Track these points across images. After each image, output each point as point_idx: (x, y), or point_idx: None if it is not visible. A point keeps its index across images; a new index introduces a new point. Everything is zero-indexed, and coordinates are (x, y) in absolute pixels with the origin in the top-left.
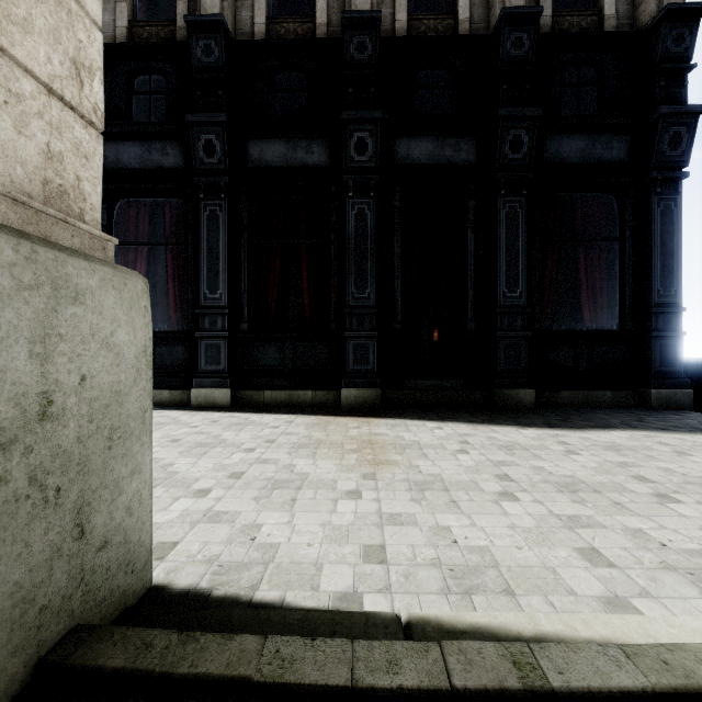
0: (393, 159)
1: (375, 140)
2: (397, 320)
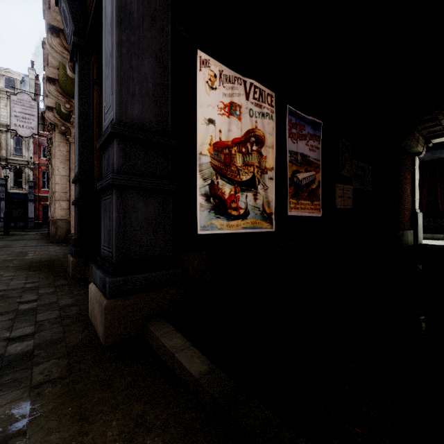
0: None
1: None
2: None
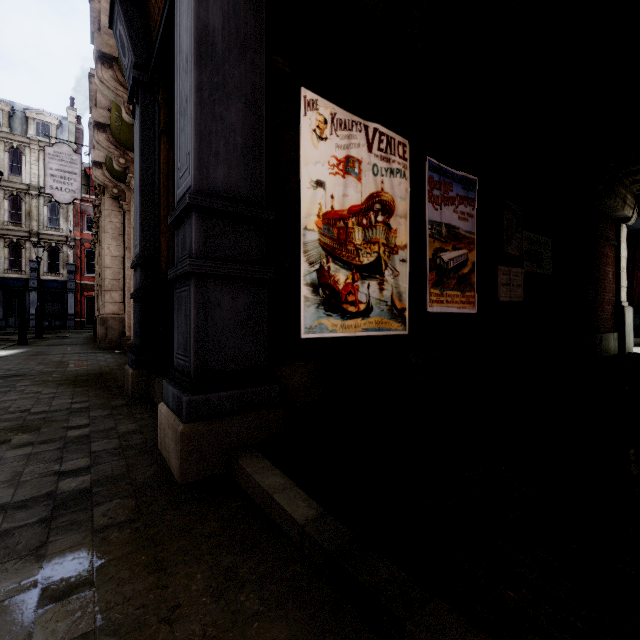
0: None
1: None
2: None
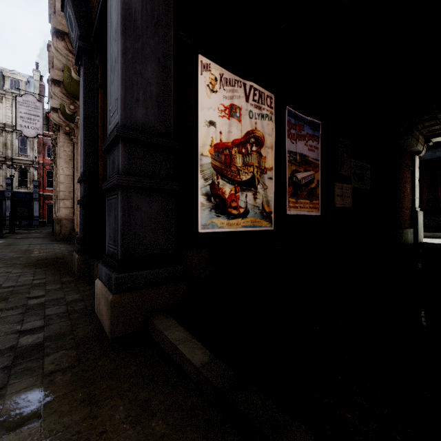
0: None
1: None
2: None
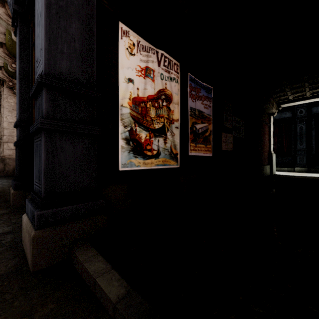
0: (311, 112)
1: (305, 110)
2: (313, 151)
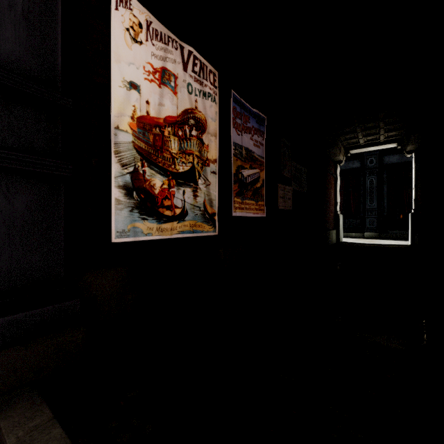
0: (383, 162)
1: (376, 159)
2: (385, 212)
